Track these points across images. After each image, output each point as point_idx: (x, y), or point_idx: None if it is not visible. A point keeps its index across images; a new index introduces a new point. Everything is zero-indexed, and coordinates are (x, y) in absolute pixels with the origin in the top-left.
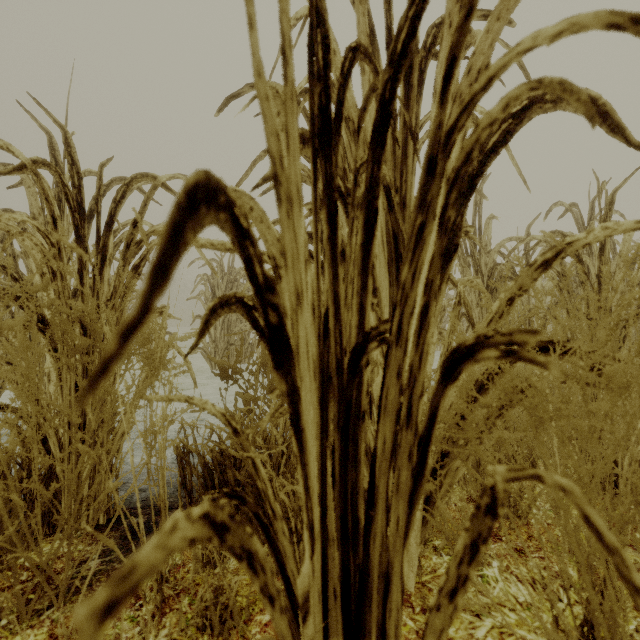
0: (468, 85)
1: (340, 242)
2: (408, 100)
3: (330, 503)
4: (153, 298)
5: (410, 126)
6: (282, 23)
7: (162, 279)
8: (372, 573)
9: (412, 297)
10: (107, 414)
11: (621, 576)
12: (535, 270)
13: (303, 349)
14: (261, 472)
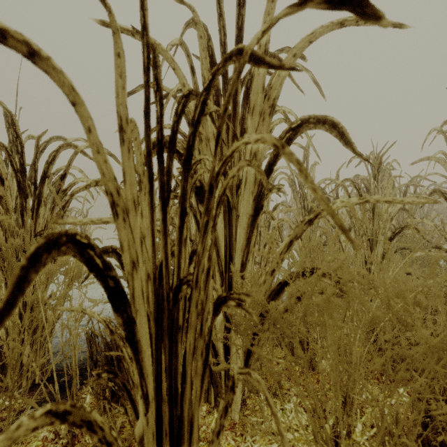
0: (268, 107)
1: (168, 223)
2: (235, 111)
3: (164, 378)
4: (2, 322)
5: (234, 130)
6: (119, 111)
7: (9, 309)
8: (184, 421)
9: (202, 262)
10: (37, 313)
11: (278, 428)
12: (304, 225)
13: (138, 293)
14: (126, 358)
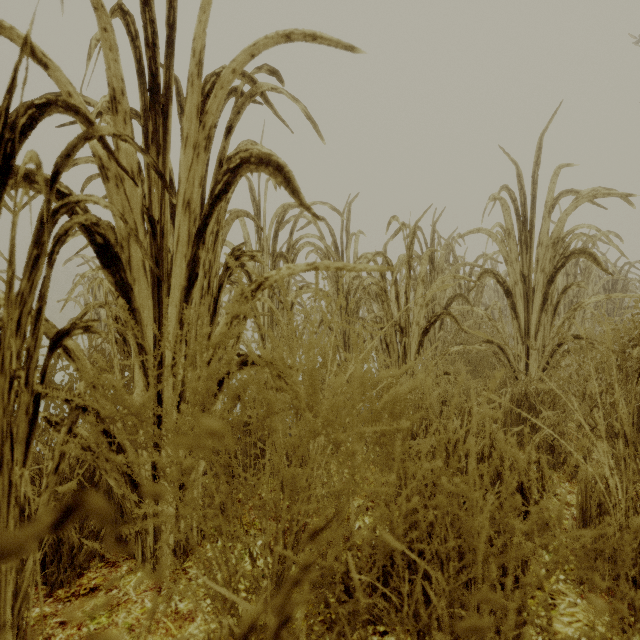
0: (204, 138)
1: None
2: (166, 142)
3: None
4: None
5: (156, 167)
6: None
7: None
8: None
9: (8, 335)
10: None
11: None
12: (245, 299)
13: None
14: None
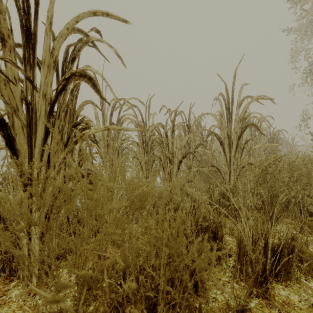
0: (53, 62)
1: None
2: (34, 63)
3: None
4: None
5: (27, 76)
6: None
7: None
8: None
9: None
10: None
11: None
12: (73, 144)
13: None
14: None
